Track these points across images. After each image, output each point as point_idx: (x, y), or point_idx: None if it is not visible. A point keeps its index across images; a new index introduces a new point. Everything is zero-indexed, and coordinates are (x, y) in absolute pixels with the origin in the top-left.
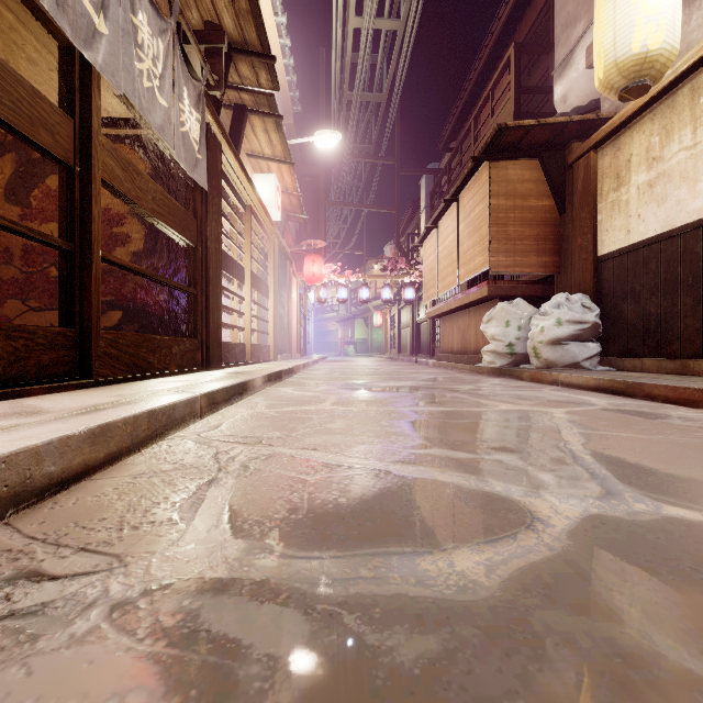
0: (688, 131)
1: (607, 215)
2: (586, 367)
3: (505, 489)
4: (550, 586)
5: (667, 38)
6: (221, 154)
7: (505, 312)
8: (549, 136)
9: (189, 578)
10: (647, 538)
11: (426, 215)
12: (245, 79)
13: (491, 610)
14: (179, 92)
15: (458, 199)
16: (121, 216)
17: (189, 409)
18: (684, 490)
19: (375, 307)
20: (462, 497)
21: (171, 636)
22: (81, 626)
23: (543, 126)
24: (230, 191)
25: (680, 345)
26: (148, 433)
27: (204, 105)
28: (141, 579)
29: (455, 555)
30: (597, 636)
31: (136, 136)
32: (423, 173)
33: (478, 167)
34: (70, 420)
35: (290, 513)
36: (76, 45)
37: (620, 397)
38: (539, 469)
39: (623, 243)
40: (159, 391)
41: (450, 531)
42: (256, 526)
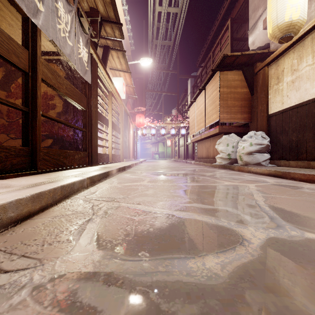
0: (310, 57)
1: (273, 96)
2: (263, 164)
3: (229, 224)
4: (253, 276)
5: (301, 14)
6: (97, 68)
7: (226, 140)
8: (246, 60)
9: (73, 271)
10: (299, 250)
11: (191, 96)
12: (108, 34)
13: (224, 289)
14: (78, 39)
15: (205, 88)
16: (52, 96)
17: (81, 184)
18: (314, 224)
19: (167, 137)
20: (208, 228)
21: (61, 305)
22: (16, 299)
23: (243, 55)
24: (102, 85)
25: (306, 155)
26: (61, 196)
27: (90, 45)
28: (49, 272)
29: (205, 259)
30: (279, 305)
31: (59, 60)
32: (189, 77)
33: (214, 74)
34: (23, 190)
35: (125, 236)
36: (28, 16)
37: (279, 178)
38: (244, 214)
39: (280, 108)
40: (67, 176)
41: (203, 246)
42: (109, 243)
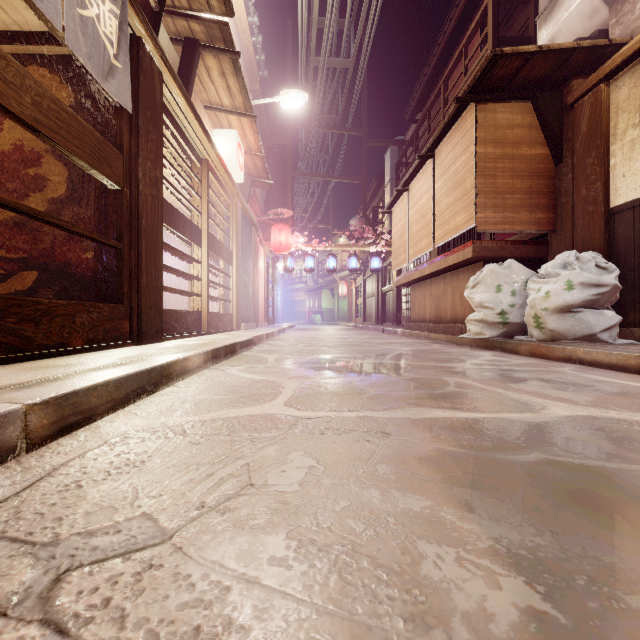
0: None
1: (625, 158)
2: (604, 340)
3: None
4: None
5: None
6: (161, 83)
7: (496, 275)
8: (548, 70)
9: None
10: None
11: (391, 188)
12: (193, 1)
13: None
14: None
15: (434, 155)
16: (34, 155)
17: None
18: None
19: (340, 278)
20: None
21: None
22: None
23: (544, 55)
24: (179, 138)
25: None
26: None
27: (127, 2)
28: None
29: None
30: None
31: (54, 56)
32: (389, 144)
33: (460, 113)
34: None
35: None
36: None
37: None
38: None
39: None
40: None
41: None
42: None
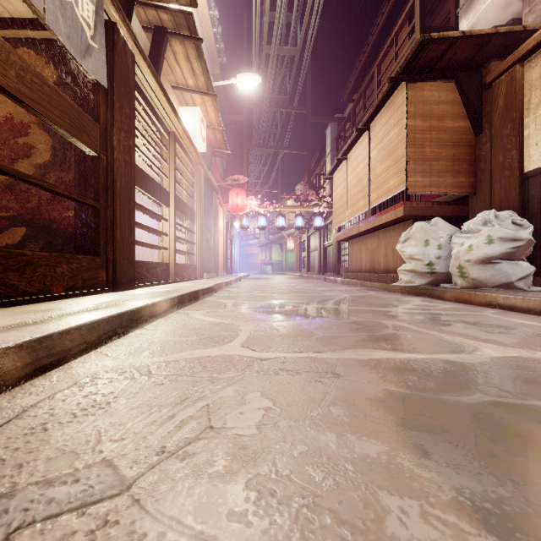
0: None
1: (537, 129)
2: (520, 287)
3: None
4: None
5: None
6: (133, 64)
7: (424, 231)
8: (470, 53)
9: None
10: None
11: (331, 158)
12: None
13: None
14: None
15: (369, 128)
16: (23, 126)
17: None
18: None
19: (288, 235)
20: None
21: None
22: None
23: (467, 39)
24: (150, 113)
25: None
26: None
27: None
28: None
29: None
30: None
31: (40, 40)
32: (330, 120)
33: (393, 91)
34: None
35: None
36: None
37: None
38: None
39: None
40: None
41: None
42: None
